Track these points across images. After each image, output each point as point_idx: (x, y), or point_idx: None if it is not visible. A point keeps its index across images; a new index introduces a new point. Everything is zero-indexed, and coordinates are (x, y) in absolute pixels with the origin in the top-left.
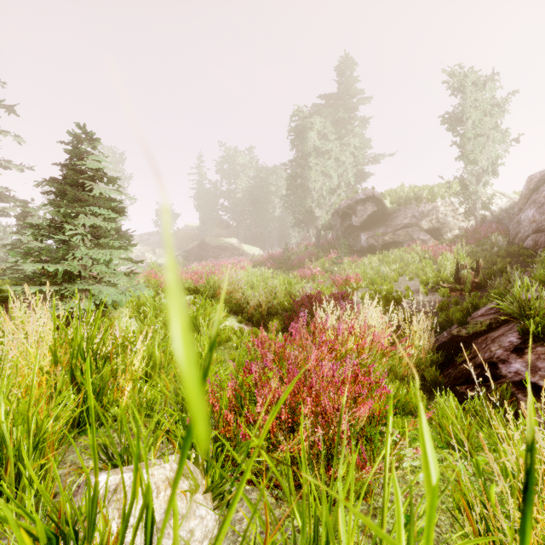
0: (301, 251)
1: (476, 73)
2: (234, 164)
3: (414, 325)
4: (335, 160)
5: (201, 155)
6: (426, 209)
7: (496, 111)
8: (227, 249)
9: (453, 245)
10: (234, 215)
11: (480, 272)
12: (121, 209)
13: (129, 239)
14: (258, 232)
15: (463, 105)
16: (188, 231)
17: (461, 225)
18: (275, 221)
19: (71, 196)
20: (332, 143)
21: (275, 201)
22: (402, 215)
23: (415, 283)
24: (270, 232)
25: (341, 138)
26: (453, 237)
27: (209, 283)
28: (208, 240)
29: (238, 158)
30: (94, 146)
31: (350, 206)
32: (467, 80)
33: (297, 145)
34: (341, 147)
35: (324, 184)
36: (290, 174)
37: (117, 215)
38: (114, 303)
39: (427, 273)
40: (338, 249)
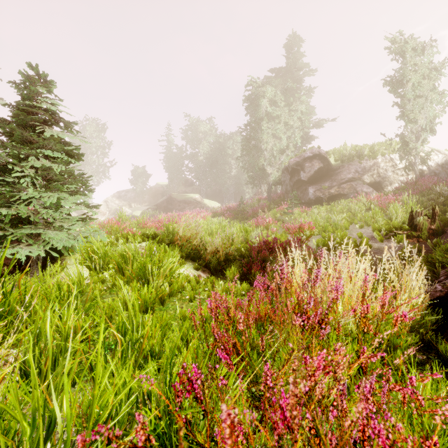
0: (255, 204)
1: (415, 40)
2: (197, 132)
3: (413, 278)
4: (284, 124)
5: (169, 125)
6: (367, 165)
7: (434, 75)
8: (191, 203)
9: (397, 196)
10: (197, 175)
11: (437, 219)
12: (75, 153)
13: (86, 185)
14: (217, 189)
15: (403, 69)
16: (158, 188)
17: (400, 179)
18: (231, 180)
19: (18, 136)
20: (282, 109)
21: (231, 162)
22: (346, 171)
23: (367, 231)
24: (227, 188)
25: (290, 104)
26: (393, 189)
27: (169, 230)
28: (174, 195)
29: (201, 127)
30: (49, 90)
31: (298, 163)
32: (407, 46)
33: (251, 111)
34: (290, 113)
35: (275, 145)
36: (245, 137)
37: (72, 159)
38: (69, 249)
39: (377, 221)
40: (288, 201)
